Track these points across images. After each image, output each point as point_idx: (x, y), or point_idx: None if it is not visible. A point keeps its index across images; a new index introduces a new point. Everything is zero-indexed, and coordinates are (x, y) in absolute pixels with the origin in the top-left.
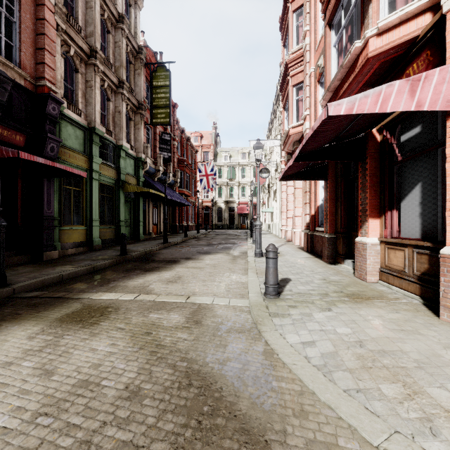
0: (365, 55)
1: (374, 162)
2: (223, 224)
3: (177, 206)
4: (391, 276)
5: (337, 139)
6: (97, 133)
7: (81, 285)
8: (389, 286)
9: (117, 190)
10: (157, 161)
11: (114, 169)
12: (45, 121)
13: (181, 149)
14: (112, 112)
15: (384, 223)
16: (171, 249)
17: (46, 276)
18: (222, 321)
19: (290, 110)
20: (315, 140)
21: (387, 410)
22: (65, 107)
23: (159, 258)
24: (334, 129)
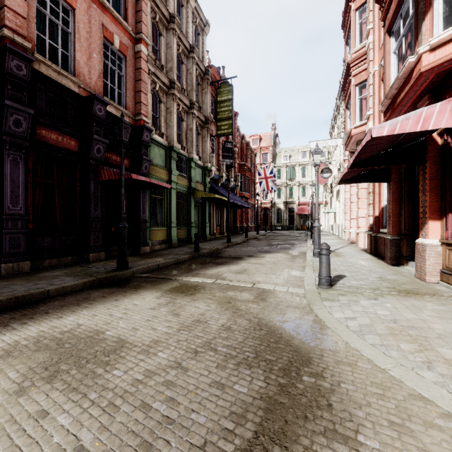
0: (418, 69)
1: (434, 166)
2: (283, 225)
3: (238, 208)
4: (451, 277)
5: (392, 146)
6: (175, 150)
7: (173, 272)
8: (448, 286)
9: (189, 197)
10: (221, 168)
11: (187, 179)
12: (141, 147)
13: (241, 154)
14: (185, 130)
15: (446, 225)
16: (234, 248)
17: (149, 264)
18: (282, 300)
19: (352, 110)
20: (367, 151)
21: (399, 356)
22: (153, 133)
23: (225, 255)
24: (383, 142)
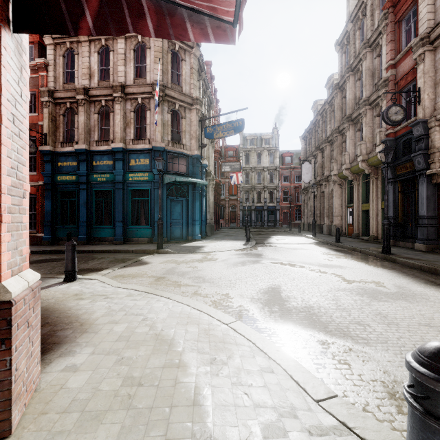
0: None
1: None
2: None
3: None
4: None
5: None
6: None
7: None
8: None
9: None
10: None
11: None
12: None
13: None
14: None
15: None
16: None
17: None
18: None
19: None
20: None
21: (226, 329)
22: None
23: None
24: None
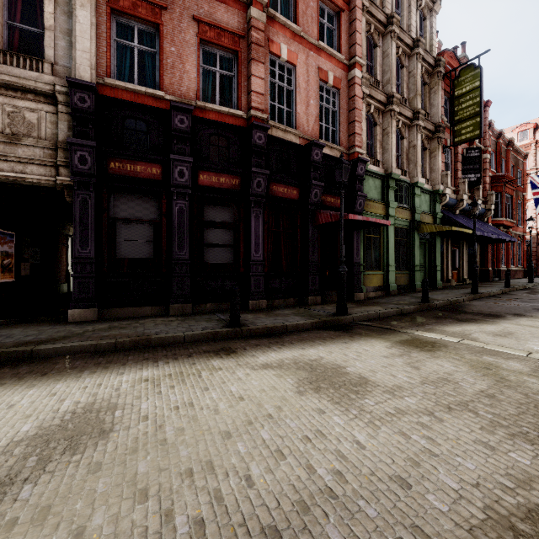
0: None
1: None
2: None
3: (490, 243)
4: None
5: None
6: (393, 178)
7: (399, 323)
8: None
9: (411, 233)
10: (459, 188)
11: (408, 210)
12: (355, 182)
13: (496, 161)
14: (405, 150)
15: None
16: (485, 302)
17: (368, 312)
18: None
19: None
20: None
21: None
22: (368, 164)
23: (471, 310)
24: None
